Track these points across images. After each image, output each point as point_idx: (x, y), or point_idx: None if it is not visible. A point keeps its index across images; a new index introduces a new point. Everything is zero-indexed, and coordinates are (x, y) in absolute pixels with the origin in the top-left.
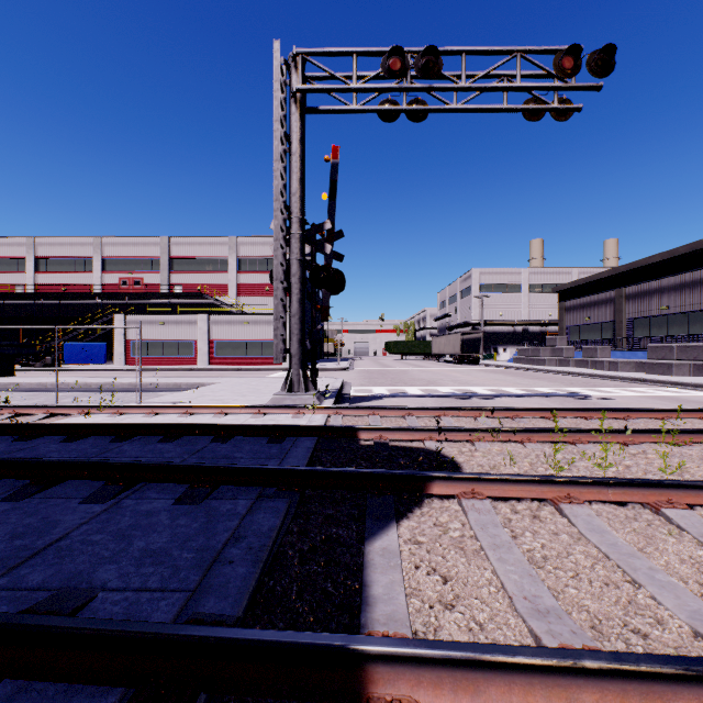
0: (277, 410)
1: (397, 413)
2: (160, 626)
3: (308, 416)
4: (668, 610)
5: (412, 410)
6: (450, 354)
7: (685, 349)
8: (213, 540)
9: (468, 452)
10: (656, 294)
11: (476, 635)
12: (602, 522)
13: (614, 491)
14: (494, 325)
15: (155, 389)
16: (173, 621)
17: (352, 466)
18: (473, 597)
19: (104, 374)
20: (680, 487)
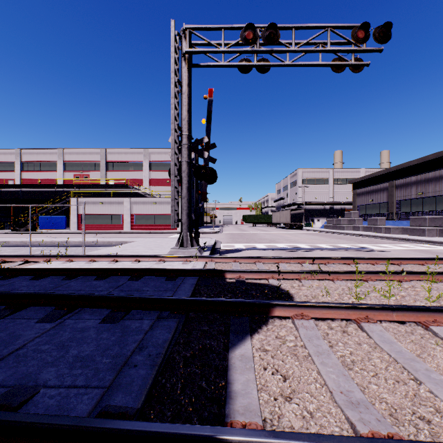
0: (172, 258)
1: (250, 261)
2: (78, 420)
3: (192, 263)
4: (442, 401)
5: (260, 258)
6: (284, 223)
7: (434, 220)
8: (124, 349)
9: (297, 286)
10: (415, 185)
11: (308, 421)
12: (390, 335)
13: (397, 314)
14: (312, 205)
15: (96, 245)
16: (91, 411)
17: (220, 296)
18: (305, 391)
19: (64, 235)
20: (441, 311)
